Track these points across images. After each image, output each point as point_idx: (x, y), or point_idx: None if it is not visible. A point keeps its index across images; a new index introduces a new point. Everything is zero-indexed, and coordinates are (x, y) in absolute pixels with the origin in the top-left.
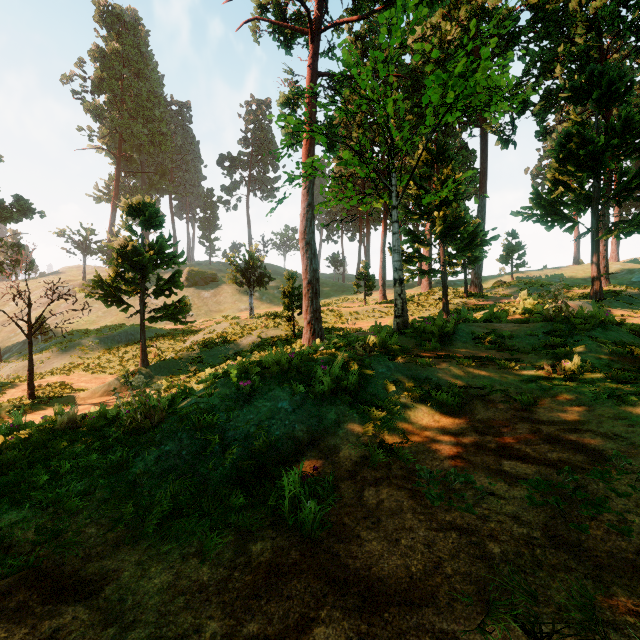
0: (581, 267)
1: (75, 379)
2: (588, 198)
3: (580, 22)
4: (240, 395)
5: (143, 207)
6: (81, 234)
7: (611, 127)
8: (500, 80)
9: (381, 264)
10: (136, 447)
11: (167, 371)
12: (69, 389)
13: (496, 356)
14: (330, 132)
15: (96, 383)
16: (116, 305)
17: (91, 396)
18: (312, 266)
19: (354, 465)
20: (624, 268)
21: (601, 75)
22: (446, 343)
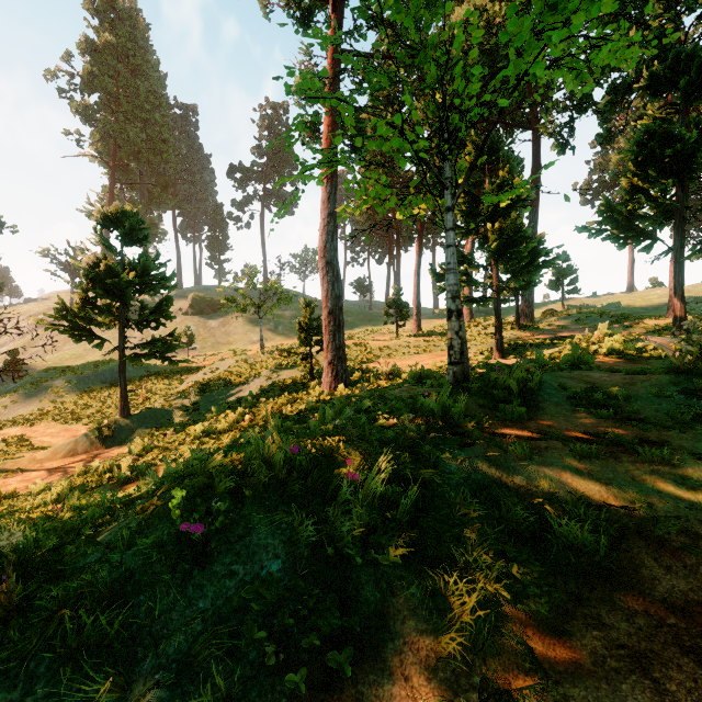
0: (638, 294)
1: (39, 431)
2: (668, 211)
3: (656, 0)
4: (188, 544)
5: (122, 217)
6: (68, 254)
7: None
8: None
9: (415, 290)
10: None
11: (153, 422)
12: (27, 446)
13: (618, 432)
14: (356, 128)
15: (64, 437)
16: (87, 340)
17: (51, 457)
18: (334, 292)
19: None
20: (689, 295)
21: (689, 58)
22: (530, 405)
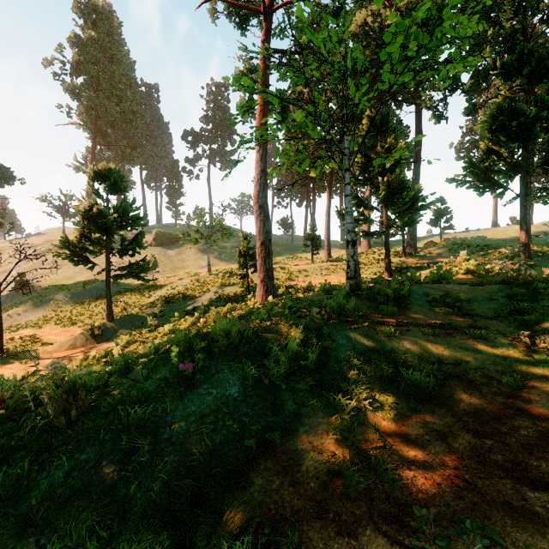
0: (500, 229)
1: (46, 332)
2: (516, 167)
3: (508, 7)
4: (182, 378)
5: (108, 173)
6: (61, 199)
7: (540, 100)
8: (465, 30)
9: (326, 226)
10: (44, 455)
11: (131, 325)
12: (39, 342)
13: (458, 322)
14: (281, 105)
15: (65, 336)
16: (83, 264)
17: (58, 350)
18: (265, 228)
19: (322, 488)
20: (538, 230)
21: (531, 53)
22: (402, 306)
